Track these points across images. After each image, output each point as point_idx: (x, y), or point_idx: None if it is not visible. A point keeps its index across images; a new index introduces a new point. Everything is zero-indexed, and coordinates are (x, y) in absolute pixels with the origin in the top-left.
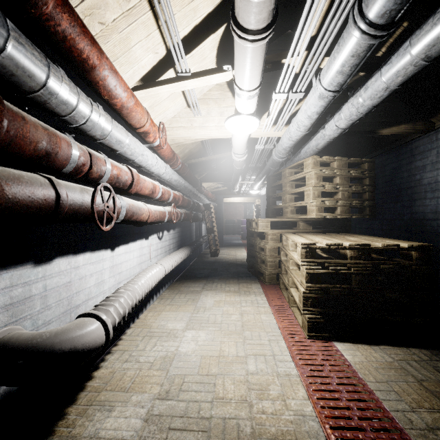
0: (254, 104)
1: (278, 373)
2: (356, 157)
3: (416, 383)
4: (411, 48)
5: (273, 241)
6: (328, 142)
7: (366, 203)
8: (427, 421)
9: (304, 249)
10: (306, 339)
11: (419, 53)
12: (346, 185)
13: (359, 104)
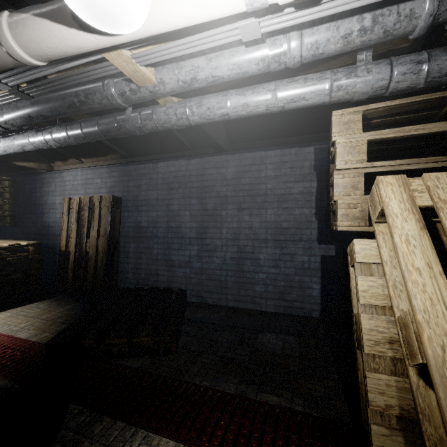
0: None
1: None
2: (0, 171)
3: (24, 317)
4: (15, 141)
5: None
6: None
7: (7, 213)
8: (22, 326)
9: None
10: None
11: (19, 146)
12: None
13: None
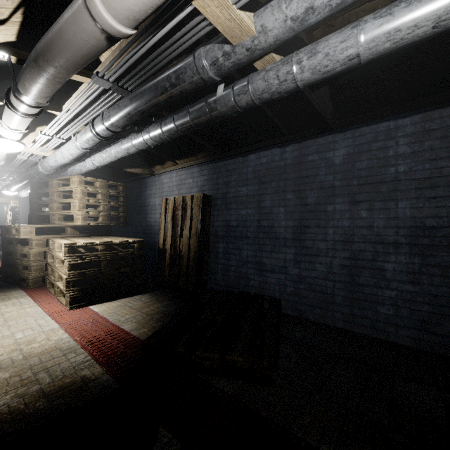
0: (20, 136)
1: (44, 331)
2: (117, 179)
3: (129, 308)
4: (122, 146)
5: (39, 246)
6: (89, 170)
7: (121, 214)
8: (127, 318)
9: (67, 248)
10: (69, 311)
11: (125, 150)
12: (107, 201)
13: (104, 157)
